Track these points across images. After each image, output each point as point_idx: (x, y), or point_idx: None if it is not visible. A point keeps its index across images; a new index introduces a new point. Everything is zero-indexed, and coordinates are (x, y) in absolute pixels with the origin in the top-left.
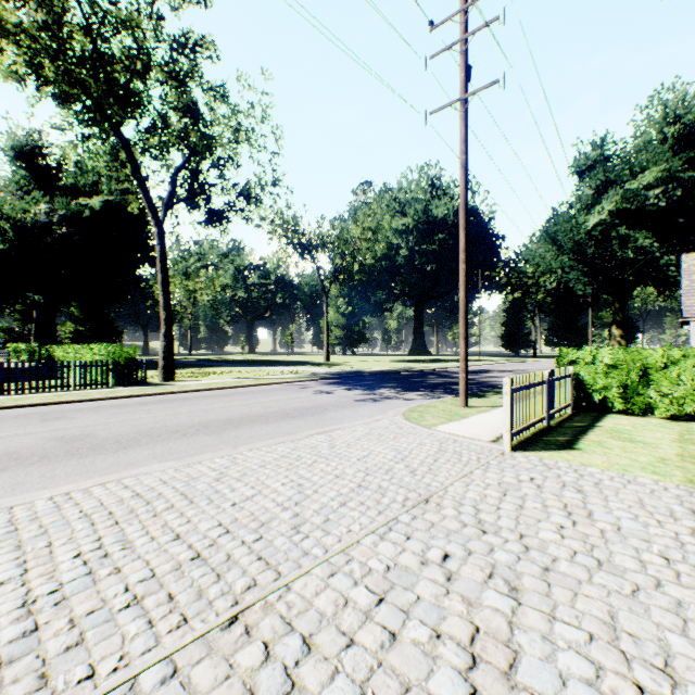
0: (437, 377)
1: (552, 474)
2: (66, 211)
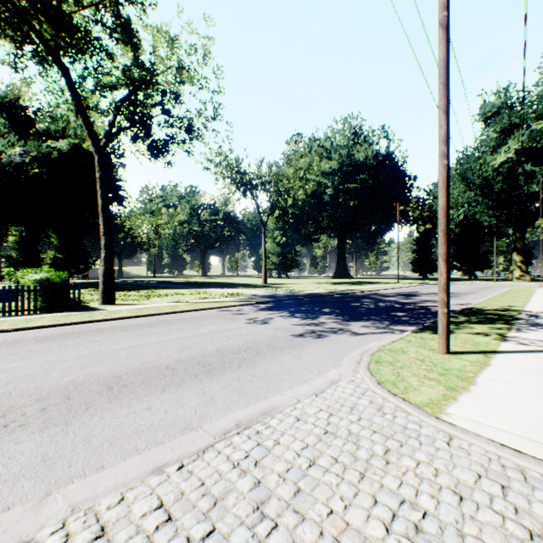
0: (371, 301)
1: None
2: (37, 152)
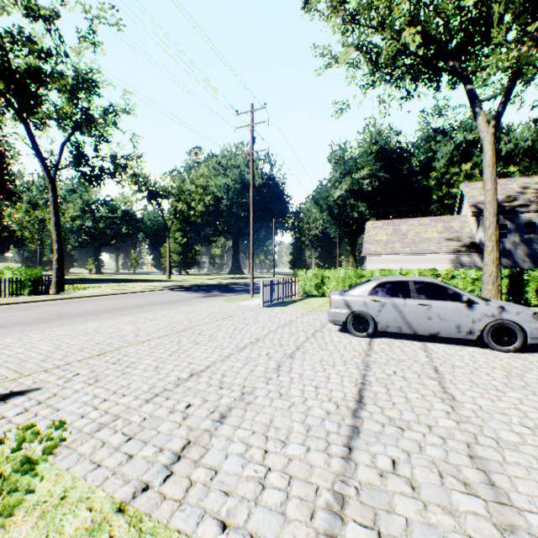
0: (244, 286)
1: (272, 311)
2: None
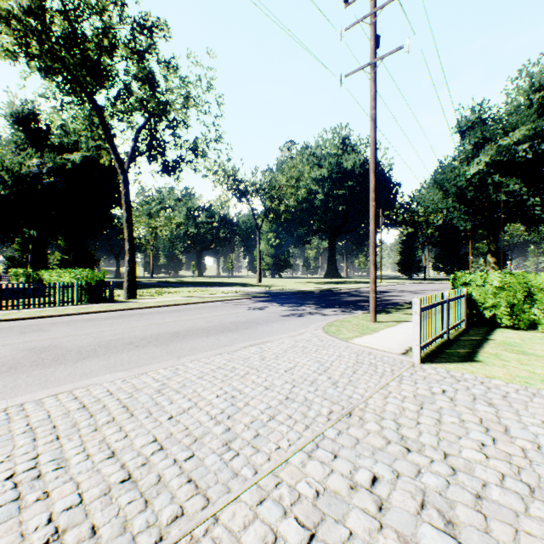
0: (348, 296)
1: (461, 386)
2: (53, 164)
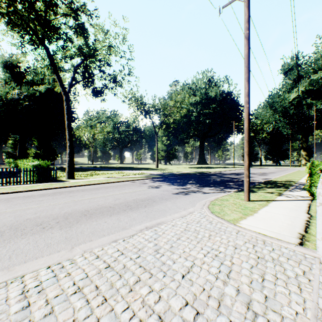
0: (216, 177)
1: None
2: (27, 93)
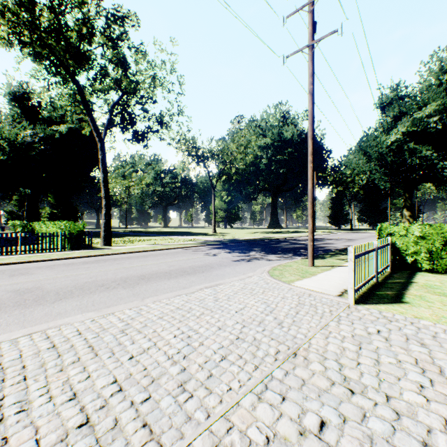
0: (288, 243)
1: (393, 326)
2: (44, 134)
